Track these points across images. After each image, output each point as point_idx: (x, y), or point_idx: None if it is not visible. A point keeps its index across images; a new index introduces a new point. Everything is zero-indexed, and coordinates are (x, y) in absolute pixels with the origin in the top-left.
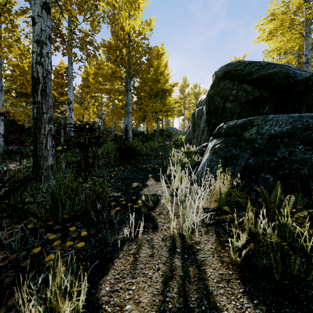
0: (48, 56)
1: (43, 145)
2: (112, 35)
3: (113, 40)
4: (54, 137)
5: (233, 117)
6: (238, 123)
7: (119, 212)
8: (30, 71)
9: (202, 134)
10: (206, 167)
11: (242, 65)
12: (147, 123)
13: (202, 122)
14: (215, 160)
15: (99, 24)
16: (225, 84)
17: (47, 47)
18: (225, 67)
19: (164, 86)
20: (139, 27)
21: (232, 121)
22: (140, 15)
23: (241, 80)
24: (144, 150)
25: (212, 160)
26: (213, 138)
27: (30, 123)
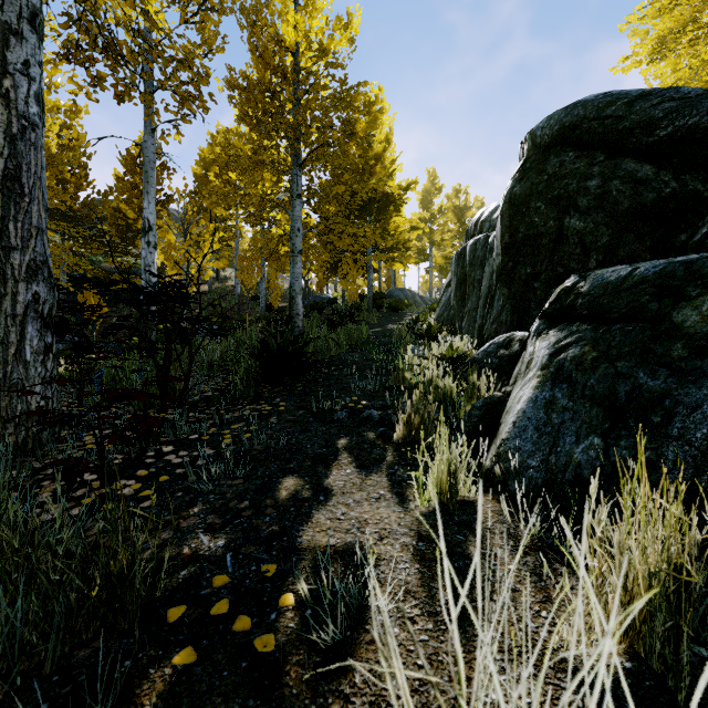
0: (29, 74)
1: (9, 350)
2: (253, 60)
3: (254, 68)
4: (50, 323)
5: (588, 258)
6: (638, 275)
7: (178, 700)
8: (64, 157)
9: (487, 306)
10: (532, 428)
11: (621, 101)
12: (343, 279)
13: (487, 276)
14: (567, 405)
15: (210, 15)
16: (564, 164)
17: (23, 46)
18: (564, 113)
19: (383, 185)
20: (321, 33)
21: (611, 269)
22: (324, 6)
23: (615, 149)
24: (331, 350)
25: (557, 404)
26: (547, 325)
27: (74, 281)
